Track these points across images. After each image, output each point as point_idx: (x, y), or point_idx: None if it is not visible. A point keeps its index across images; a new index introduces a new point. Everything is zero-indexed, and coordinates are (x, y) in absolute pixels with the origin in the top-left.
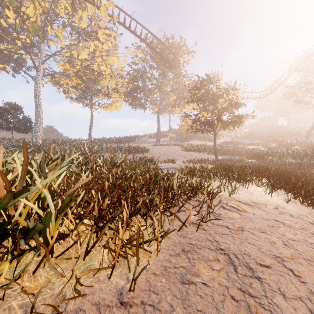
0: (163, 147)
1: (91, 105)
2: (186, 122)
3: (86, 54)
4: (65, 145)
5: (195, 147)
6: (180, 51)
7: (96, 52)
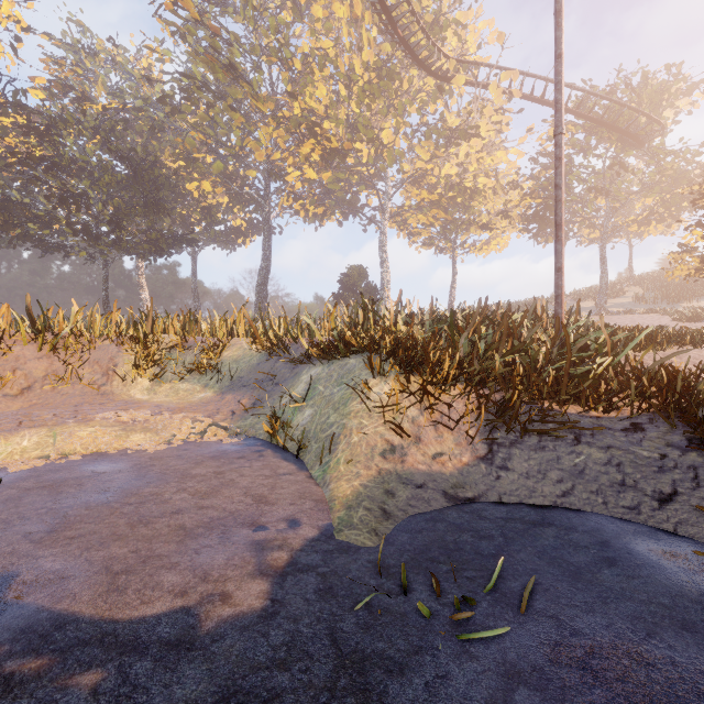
0: (618, 318)
1: (452, 250)
2: (684, 264)
3: (455, 167)
4: None
5: None
6: (666, 96)
7: (471, 157)
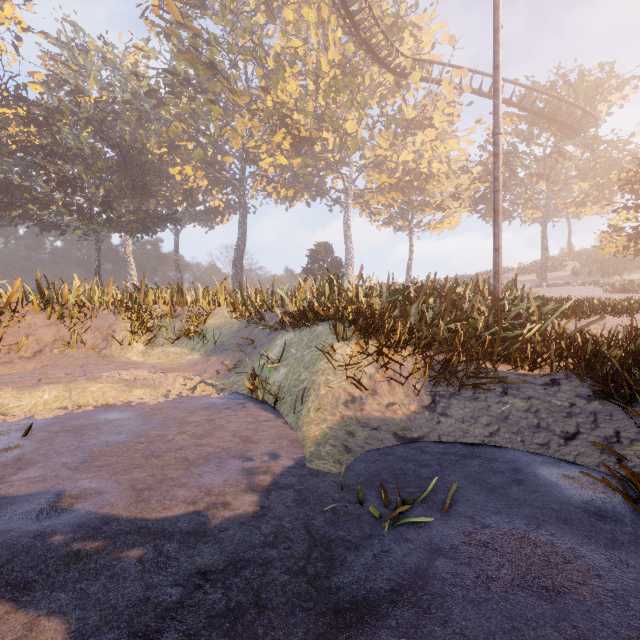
0: (557, 290)
1: (409, 229)
2: (613, 242)
3: (412, 154)
4: None
5: (639, 285)
6: (600, 92)
7: (426, 145)
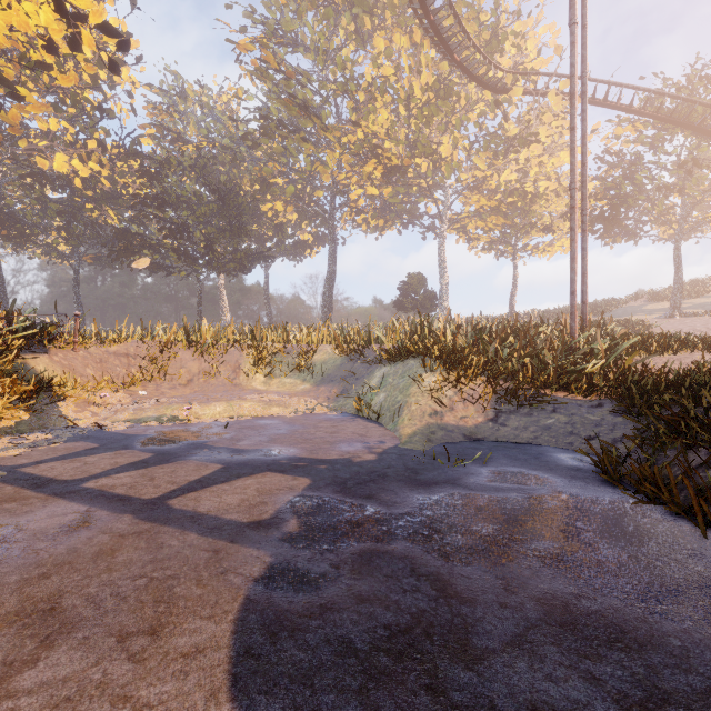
0: (692, 320)
1: (513, 254)
2: None
3: (514, 174)
4: None
5: None
6: None
7: (531, 162)
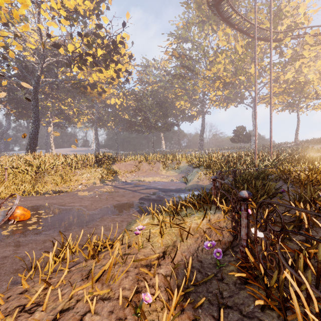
0: None
1: (297, 111)
2: None
3: (291, 75)
4: (273, 149)
5: None
6: None
7: (301, 67)
